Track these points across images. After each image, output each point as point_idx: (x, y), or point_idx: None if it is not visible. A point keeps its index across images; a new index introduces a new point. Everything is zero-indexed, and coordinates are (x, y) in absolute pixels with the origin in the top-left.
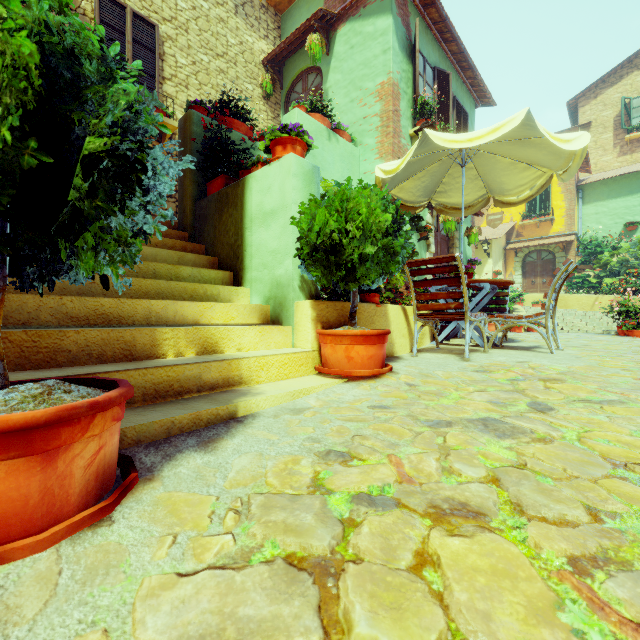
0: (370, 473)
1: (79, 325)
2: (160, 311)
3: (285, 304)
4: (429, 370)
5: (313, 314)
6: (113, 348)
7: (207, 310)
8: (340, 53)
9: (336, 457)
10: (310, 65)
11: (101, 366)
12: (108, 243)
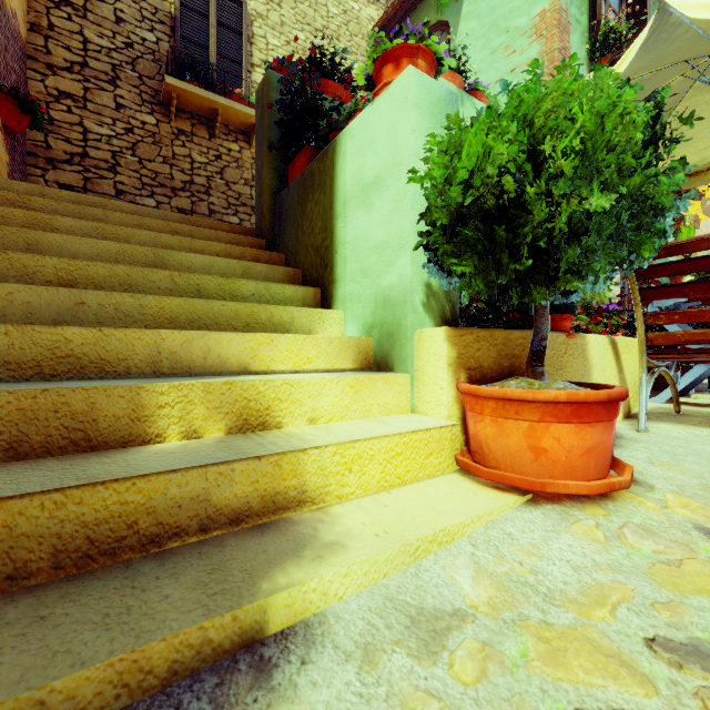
0: None
1: (22, 377)
2: (178, 349)
3: (398, 335)
4: None
5: (451, 353)
6: (45, 427)
7: (263, 347)
8: None
9: None
10: (433, 22)
11: None
12: None
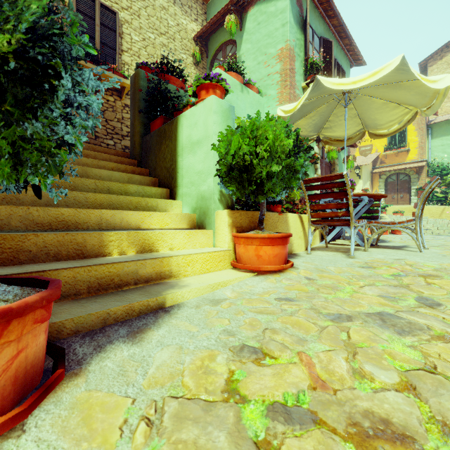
0: (283, 375)
1: (43, 229)
2: (109, 218)
3: (208, 213)
4: (323, 266)
5: (229, 221)
6: (67, 248)
7: (147, 218)
8: (250, 28)
9: (249, 353)
10: (228, 39)
11: (55, 263)
12: (31, 153)
